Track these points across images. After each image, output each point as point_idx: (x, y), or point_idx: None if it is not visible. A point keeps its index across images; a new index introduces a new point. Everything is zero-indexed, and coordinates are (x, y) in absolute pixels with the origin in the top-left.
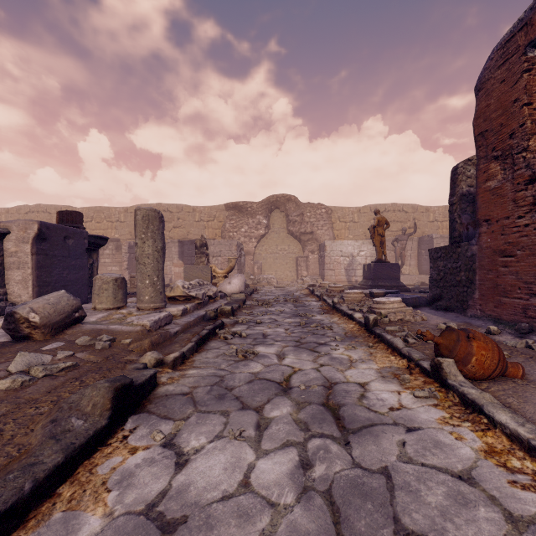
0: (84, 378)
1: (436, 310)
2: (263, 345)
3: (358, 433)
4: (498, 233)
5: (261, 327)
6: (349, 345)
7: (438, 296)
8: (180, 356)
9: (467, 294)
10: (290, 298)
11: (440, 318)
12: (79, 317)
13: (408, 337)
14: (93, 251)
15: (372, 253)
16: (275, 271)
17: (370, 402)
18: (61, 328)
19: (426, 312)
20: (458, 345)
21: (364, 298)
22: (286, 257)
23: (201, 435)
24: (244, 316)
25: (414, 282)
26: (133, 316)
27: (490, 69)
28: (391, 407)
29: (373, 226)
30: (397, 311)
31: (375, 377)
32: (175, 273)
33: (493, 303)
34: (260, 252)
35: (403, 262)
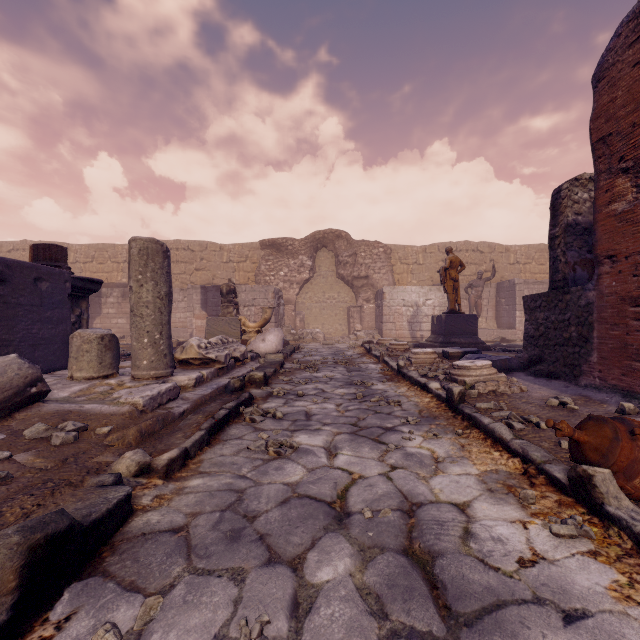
0: (5, 508)
1: (535, 376)
2: (306, 432)
3: (476, 626)
4: (629, 273)
5: (304, 402)
6: (429, 432)
7: (536, 358)
8: (179, 455)
9: (580, 356)
10: (341, 359)
11: (543, 389)
12: (39, 393)
13: (512, 421)
14: (81, 299)
15: (441, 302)
16: (321, 324)
17: (482, 546)
18: (8, 411)
19: (523, 380)
20: (617, 447)
21: (437, 360)
22: (335, 307)
23: (187, 635)
24: (282, 386)
25: (493, 338)
26: (124, 388)
27: (616, 49)
28: (520, 558)
29: (444, 268)
30: (487, 379)
31: (478, 491)
32: (197, 327)
33: (620, 369)
34: (303, 301)
35: (478, 313)
